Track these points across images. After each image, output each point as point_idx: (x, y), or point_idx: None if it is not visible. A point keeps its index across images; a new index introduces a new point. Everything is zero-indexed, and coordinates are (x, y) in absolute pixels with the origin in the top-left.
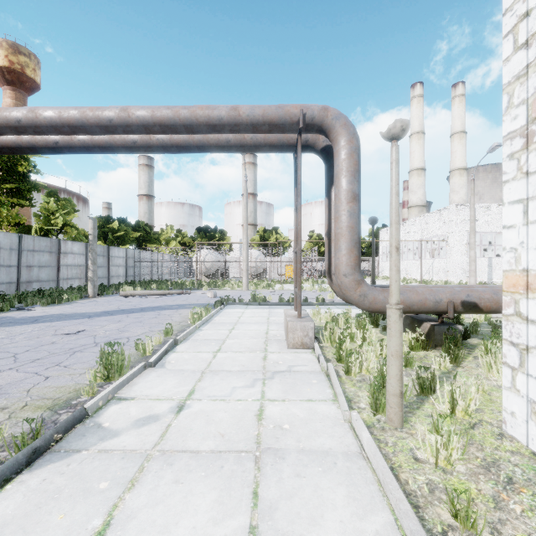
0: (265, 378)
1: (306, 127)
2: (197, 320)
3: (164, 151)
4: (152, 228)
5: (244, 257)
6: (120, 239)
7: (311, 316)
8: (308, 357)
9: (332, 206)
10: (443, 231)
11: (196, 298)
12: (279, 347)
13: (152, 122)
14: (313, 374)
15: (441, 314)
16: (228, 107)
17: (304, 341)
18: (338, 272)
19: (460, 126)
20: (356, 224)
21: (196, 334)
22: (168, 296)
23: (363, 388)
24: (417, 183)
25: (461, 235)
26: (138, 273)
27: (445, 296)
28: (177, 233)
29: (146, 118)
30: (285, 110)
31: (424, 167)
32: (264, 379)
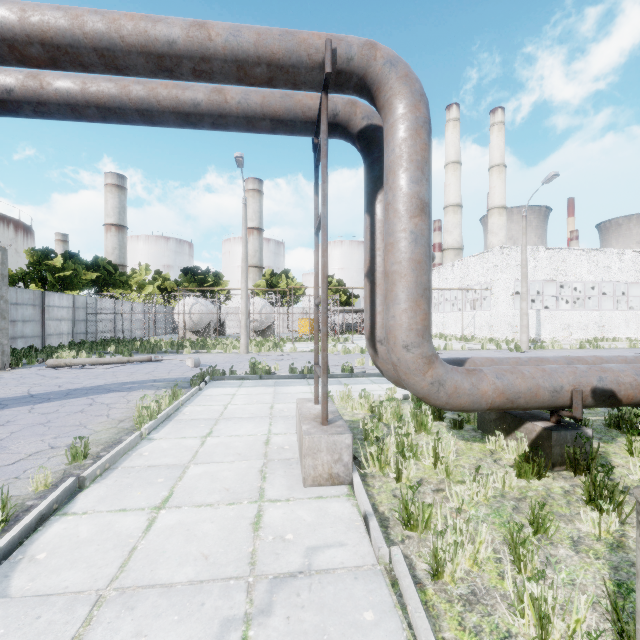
0: (249, 612)
1: (338, 78)
2: (146, 420)
3: (73, 114)
4: (117, 267)
5: (242, 308)
6: (64, 281)
7: (338, 400)
8: (344, 511)
9: (378, 228)
10: (486, 278)
11: (168, 368)
12: (287, 484)
13: (22, 34)
14: (362, 582)
15: (558, 409)
16: (186, 20)
17: (334, 471)
18: (394, 341)
19: (499, 158)
20: (425, 255)
21: (136, 452)
22: (127, 364)
23: (487, 636)
24: (453, 222)
25: (507, 283)
26: (93, 329)
27: (566, 380)
28: (156, 275)
29: (9, 23)
30: (298, 39)
31: (460, 203)
32: (247, 621)
